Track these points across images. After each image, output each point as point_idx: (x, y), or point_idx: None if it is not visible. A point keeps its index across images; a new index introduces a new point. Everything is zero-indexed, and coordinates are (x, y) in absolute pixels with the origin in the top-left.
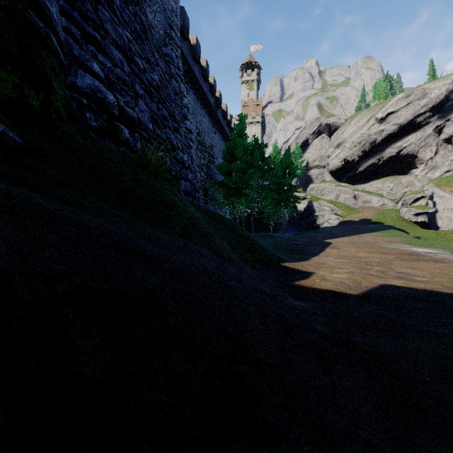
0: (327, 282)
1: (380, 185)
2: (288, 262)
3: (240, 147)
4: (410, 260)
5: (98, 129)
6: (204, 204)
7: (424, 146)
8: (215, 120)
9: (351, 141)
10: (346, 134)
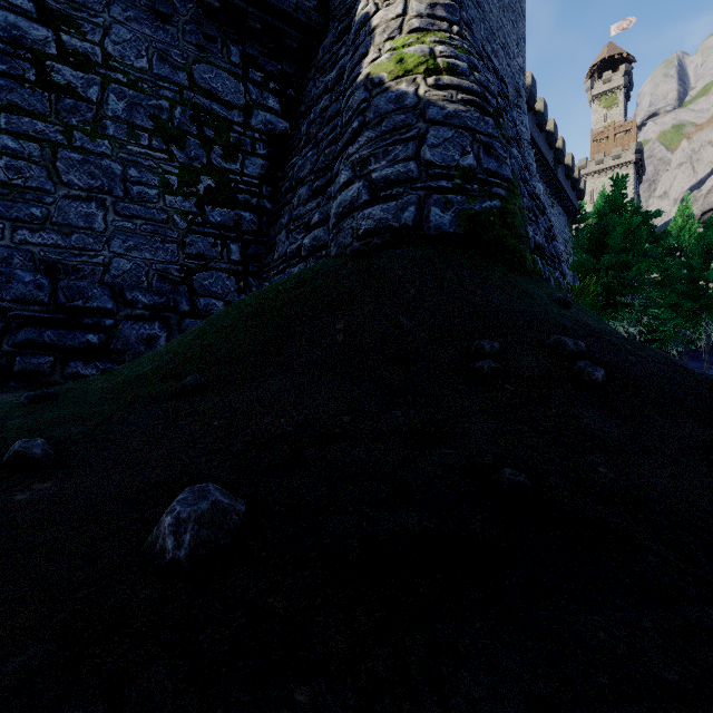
0: None
1: None
2: None
3: (617, 230)
4: None
5: None
6: None
7: None
8: (553, 186)
9: None
10: None
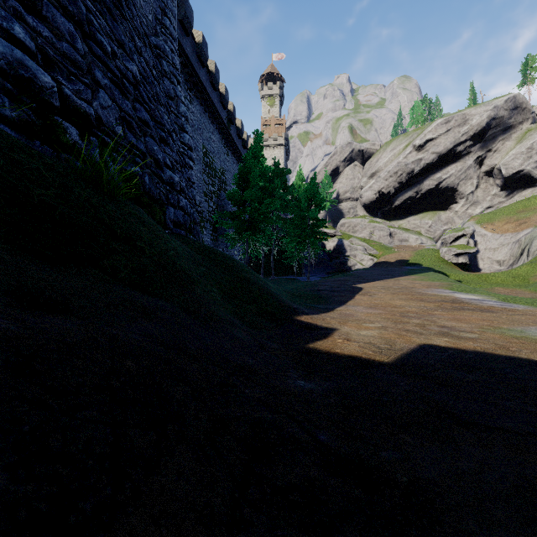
0: (351, 344)
1: (418, 221)
2: (305, 315)
3: (255, 171)
4: (454, 310)
5: (19, 122)
6: (214, 241)
7: (464, 178)
8: (227, 139)
9: (386, 170)
10: (381, 162)
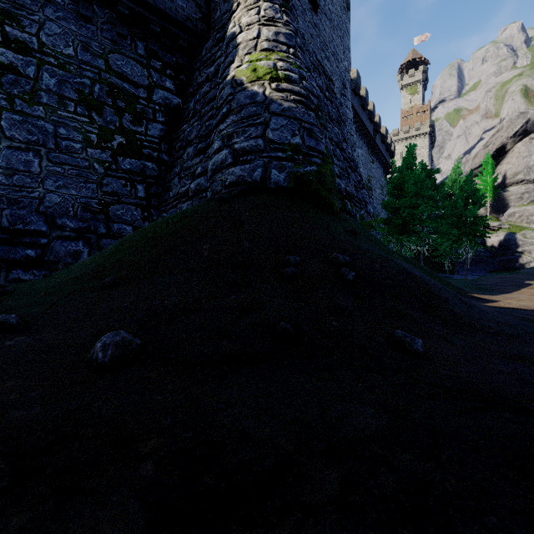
0: (510, 305)
1: None
2: (475, 294)
3: (410, 181)
4: None
5: (340, 208)
6: None
7: None
8: (373, 148)
9: None
10: None
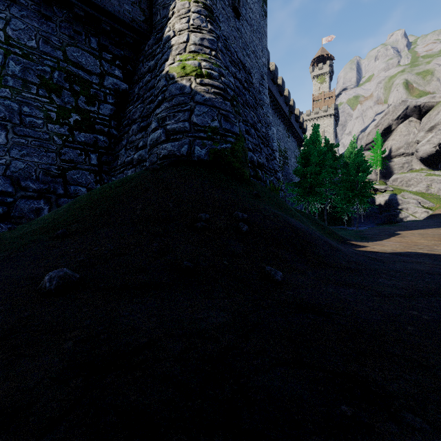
0: (374, 249)
1: None
2: (353, 242)
3: (314, 153)
4: None
5: (253, 175)
6: None
7: None
8: (288, 126)
9: None
10: None
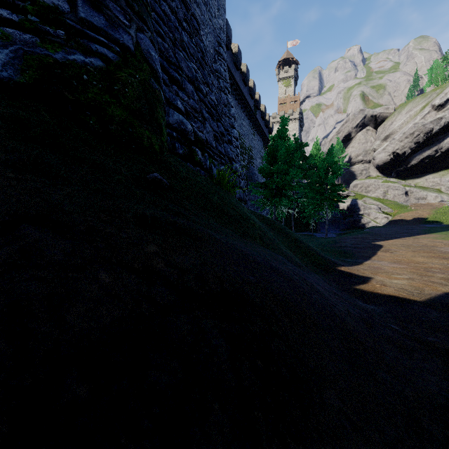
0: (388, 288)
1: (437, 179)
2: (343, 267)
3: (282, 149)
4: None
5: (183, 155)
6: None
7: None
8: (254, 122)
9: (401, 132)
10: (395, 124)
